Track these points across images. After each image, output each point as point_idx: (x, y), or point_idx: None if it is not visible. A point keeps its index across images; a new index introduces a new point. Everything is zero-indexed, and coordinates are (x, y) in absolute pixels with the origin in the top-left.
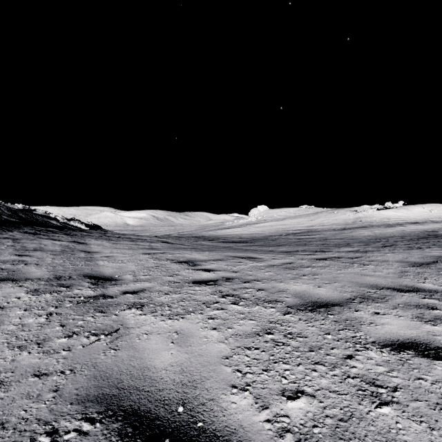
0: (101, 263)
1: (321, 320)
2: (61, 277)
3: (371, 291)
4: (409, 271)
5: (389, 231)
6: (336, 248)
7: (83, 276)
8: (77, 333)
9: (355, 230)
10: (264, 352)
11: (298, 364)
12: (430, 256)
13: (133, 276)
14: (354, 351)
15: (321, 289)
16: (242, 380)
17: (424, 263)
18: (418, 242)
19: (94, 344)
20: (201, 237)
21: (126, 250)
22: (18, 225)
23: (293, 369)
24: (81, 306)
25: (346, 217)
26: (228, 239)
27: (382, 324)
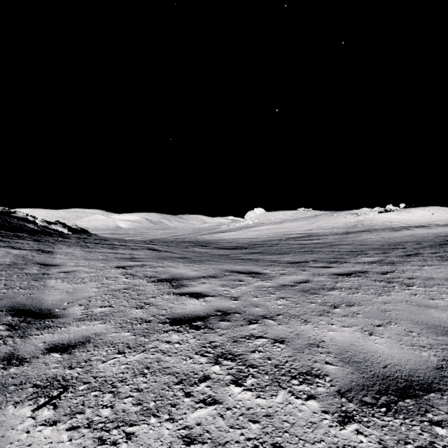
0: (51, 283)
1: None
2: None
3: None
4: None
5: (397, 236)
6: (352, 257)
7: (5, 310)
8: None
9: (359, 234)
10: None
11: None
12: None
13: (84, 308)
14: None
15: (377, 339)
16: None
17: None
18: (446, 249)
19: None
20: (194, 242)
21: (97, 261)
22: None
23: None
24: None
25: (346, 220)
26: (223, 245)
27: None
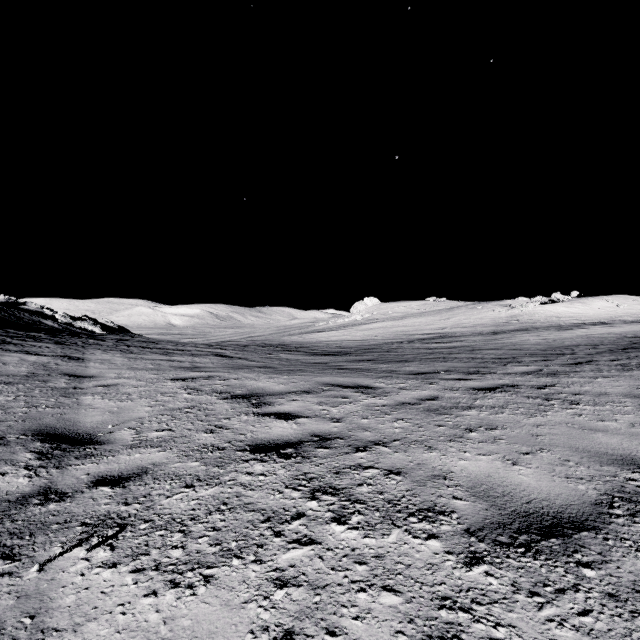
0: (87, 400)
1: (573, 593)
2: None
3: (635, 478)
4: None
5: (566, 337)
6: (500, 366)
7: (31, 435)
8: None
9: (513, 334)
10: None
11: None
12: None
13: (135, 433)
14: None
15: (522, 469)
16: None
17: None
18: (630, 355)
19: None
20: (279, 345)
21: (146, 372)
22: None
23: None
24: None
25: (495, 314)
26: (321, 350)
27: None
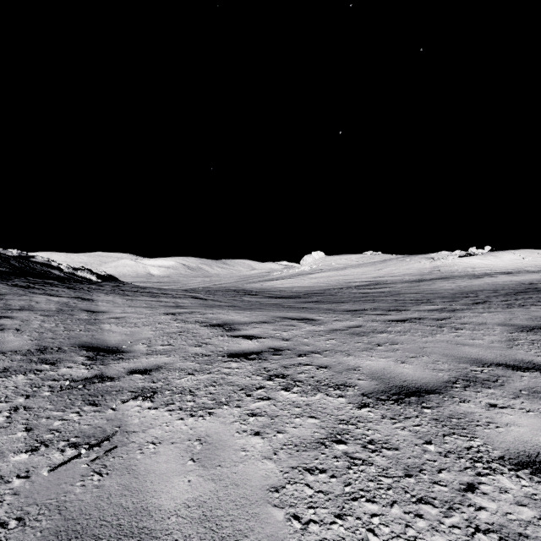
0: (106, 327)
1: (414, 418)
2: (47, 349)
3: (477, 370)
4: (520, 339)
5: (476, 284)
6: (414, 305)
7: (78, 347)
8: (46, 444)
9: (433, 282)
10: (335, 478)
11: (392, 504)
12: (540, 317)
13: (147, 346)
14: (475, 475)
15: (406, 365)
16: (303, 539)
17: (535, 327)
18: (518, 297)
19: (70, 465)
20: (242, 290)
21: (143, 309)
22: (7, 276)
23: (384, 514)
24: (65, 395)
25: (421, 265)
26: (275, 294)
27: (505, 424)
